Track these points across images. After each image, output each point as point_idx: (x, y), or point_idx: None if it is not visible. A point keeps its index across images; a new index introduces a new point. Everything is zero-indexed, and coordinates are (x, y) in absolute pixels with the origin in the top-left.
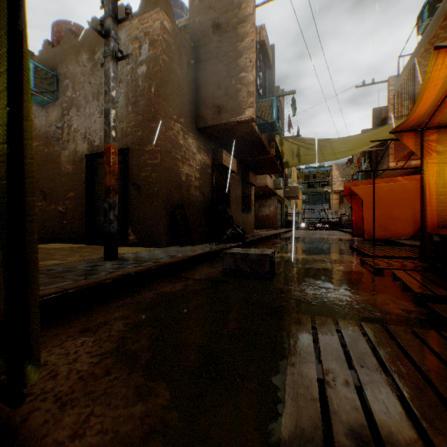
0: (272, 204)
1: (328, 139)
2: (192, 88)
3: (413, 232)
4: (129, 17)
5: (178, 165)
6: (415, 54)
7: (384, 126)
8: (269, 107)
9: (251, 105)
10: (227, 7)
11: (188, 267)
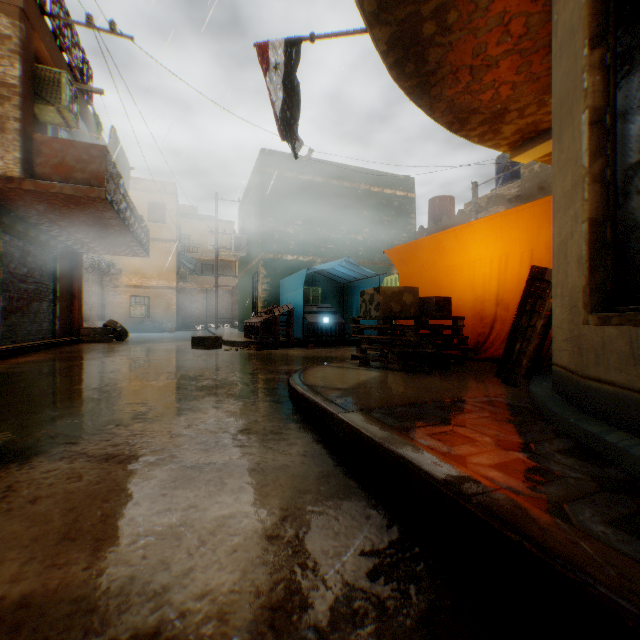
0: None
1: None
2: None
3: None
4: None
5: None
6: None
7: None
8: None
9: None
10: (547, 175)
11: None
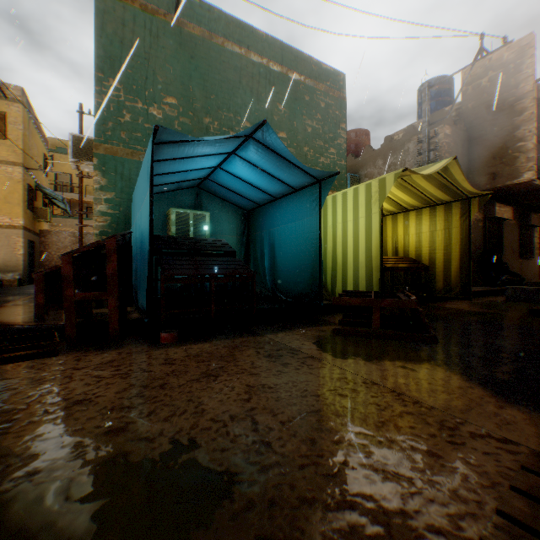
0: None
1: None
2: (464, 162)
3: None
4: (437, 160)
5: None
6: None
7: None
8: None
9: (528, 169)
10: (501, 89)
11: (474, 297)
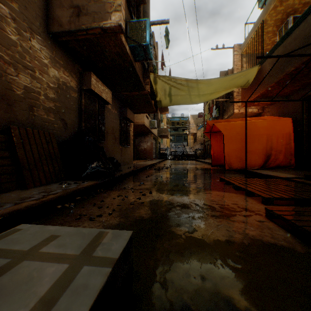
0: (148, 140)
1: (196, 79)
2: None
3: (263, 163)
4: None
5: (4, 68)
6: (265, 13)
7: (240, 72)
8: (142, 28)
9: (117, 9)
10: None
11: None
